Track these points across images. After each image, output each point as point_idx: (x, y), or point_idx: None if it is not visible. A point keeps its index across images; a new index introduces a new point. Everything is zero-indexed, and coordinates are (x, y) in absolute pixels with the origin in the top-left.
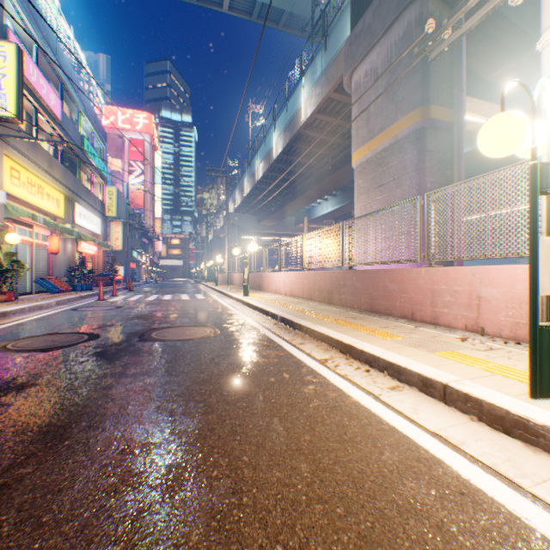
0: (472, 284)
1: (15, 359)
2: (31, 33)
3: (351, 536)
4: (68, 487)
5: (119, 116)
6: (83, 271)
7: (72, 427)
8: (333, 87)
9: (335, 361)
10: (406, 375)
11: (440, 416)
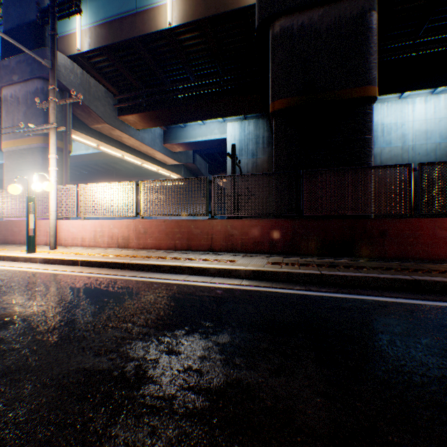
0: (46, 227)
1: None
2: None
3: None
4: None
5: None
6: None
7: None
8: None
9: None
10: None
11: (0, 263)
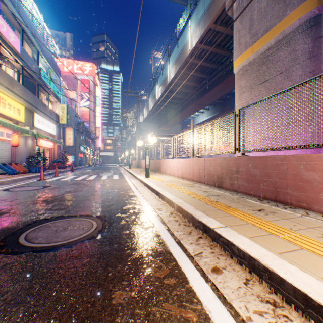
0: None
1: None
2: None
3: None
4: None
5: (74, 65)
6: (39, 158)
7: None
8: (214, 18)
9: None
10: None
11: None
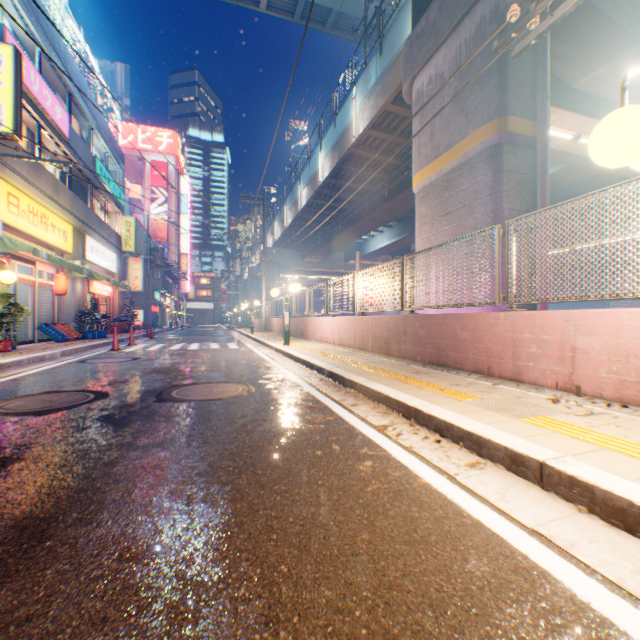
0: (564, 332)
1: (1, 425)
2: (33, 35)
3: None
4: (40, 614)
5: (138, 135)
6: (96, 315)
7: (58, 520)
8: (390, 97)
9: (397, 428)
10: (489, 449)
11: (537, 505)
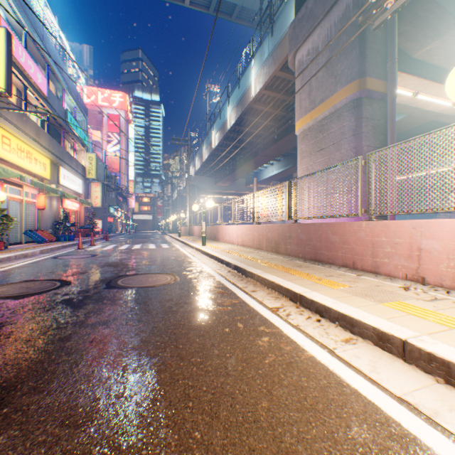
0: (412, 236)
1: None
2: (20, 21)
3: None
4: None
5: (99, 95)
6: (67, 224)
7: (16, 389)
8: (279, 66)
9: (286, 309)
10: (360, 328)
11: (402, 376)
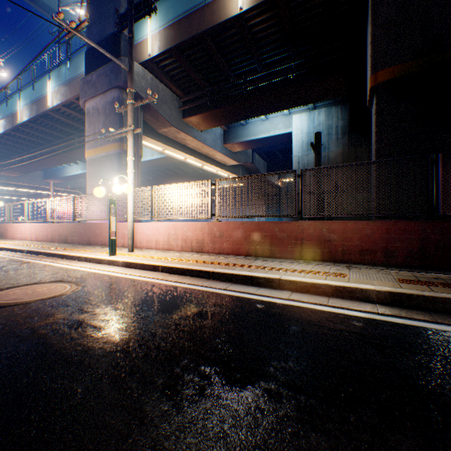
0: (123, 229)
1: None
2: None
3: (47, 276)
4: None
5: None
6: None
7: None
8: (76, 97)
9: (58, 261)
10: (83, 258)
11: (87, 264)
